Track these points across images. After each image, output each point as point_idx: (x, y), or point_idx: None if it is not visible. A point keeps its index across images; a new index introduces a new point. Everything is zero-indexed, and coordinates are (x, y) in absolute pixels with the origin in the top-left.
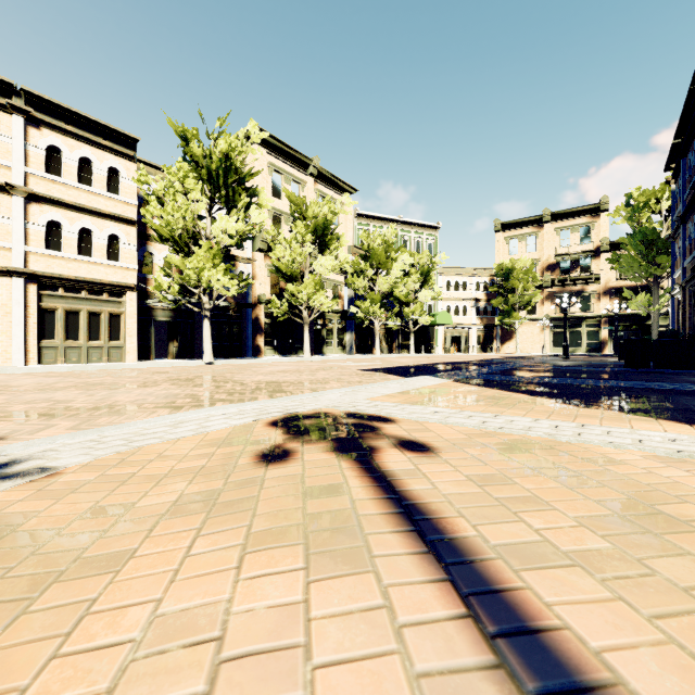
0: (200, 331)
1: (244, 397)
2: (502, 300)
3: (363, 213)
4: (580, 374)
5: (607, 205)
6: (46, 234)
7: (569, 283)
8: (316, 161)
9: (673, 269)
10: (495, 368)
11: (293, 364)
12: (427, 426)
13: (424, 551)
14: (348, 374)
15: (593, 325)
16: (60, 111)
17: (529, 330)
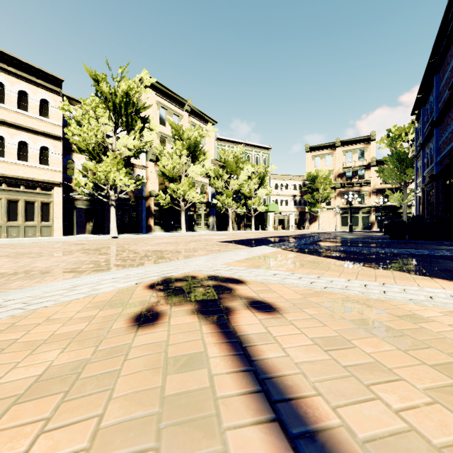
0: (108, 215)
1: (134, 263)
2: (310, 196)
3: (221, 137)
4: (364, 244)
5: (375, 137)
6: None
7: (351, 186)
8: (190, 101)
9: (416, 177)
10: (309, 240)
11: (174, 237)
12: (270, 286)
13: (287, 448)
14: (210, 244)
15: (366, 212)
16: (3, 56)
17: (327, 215)
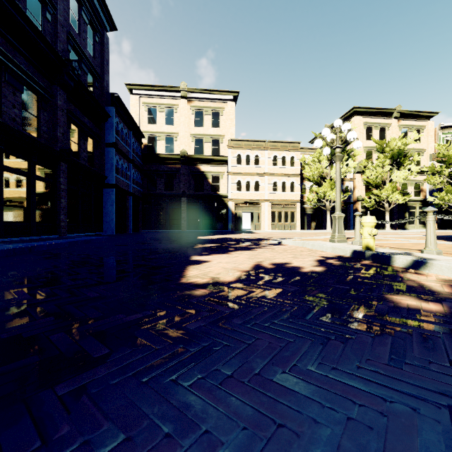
0: (325, 217)
1: None
2: None
3: (447, 125)
4: None
5: None
6: (272, 186)
7: None
8: (398, 108)
9: None
10: None
11: None
12: None
13: None
14: None
15: None
16: (276, 143)
17: None
